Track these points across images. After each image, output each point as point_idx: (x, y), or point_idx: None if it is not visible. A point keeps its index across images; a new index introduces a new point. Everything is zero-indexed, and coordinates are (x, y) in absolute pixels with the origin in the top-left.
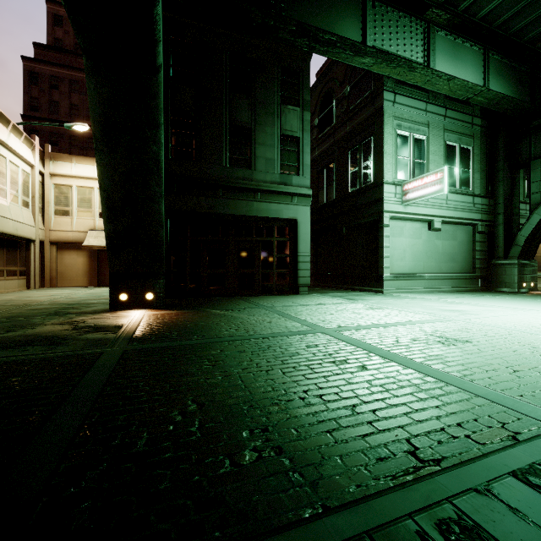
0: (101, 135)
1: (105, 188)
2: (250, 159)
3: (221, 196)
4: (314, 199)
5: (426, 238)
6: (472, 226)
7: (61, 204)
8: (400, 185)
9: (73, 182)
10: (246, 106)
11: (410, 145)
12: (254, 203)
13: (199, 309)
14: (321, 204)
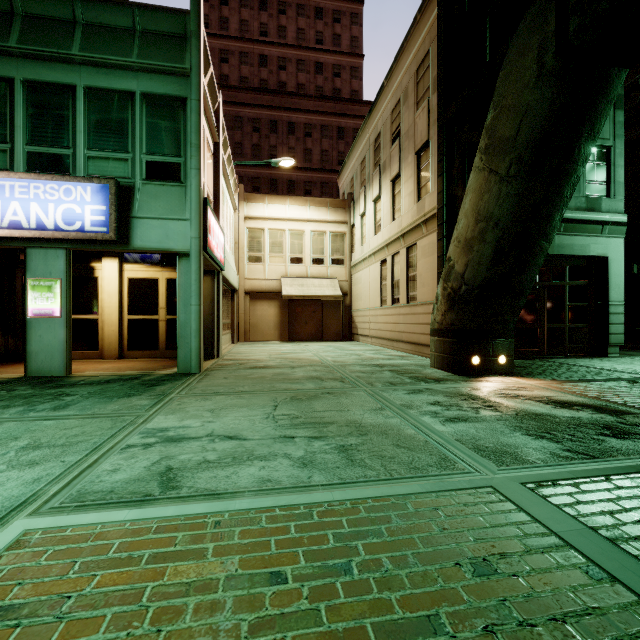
0: (528, 158)
1: (503, 225)
2: None
3: None
4: None
5: None
6: None
7: (253, 249)
8: None
9: (265, 224)
10: None
11: None
12: (555, 237)
13: (584, 379)
14: None
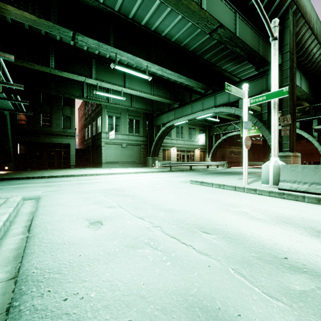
0: None
1: None
2: (50, 124)
3: (38, 136)
4: (92, 132)
5: (121, 150)
6: (140, 146)
7: None
8: (108, 133)
9: None
10: (48, 107)
11: (113, 120)
12: (52, 138)
13: (22, 171)
14: (93, 135)
